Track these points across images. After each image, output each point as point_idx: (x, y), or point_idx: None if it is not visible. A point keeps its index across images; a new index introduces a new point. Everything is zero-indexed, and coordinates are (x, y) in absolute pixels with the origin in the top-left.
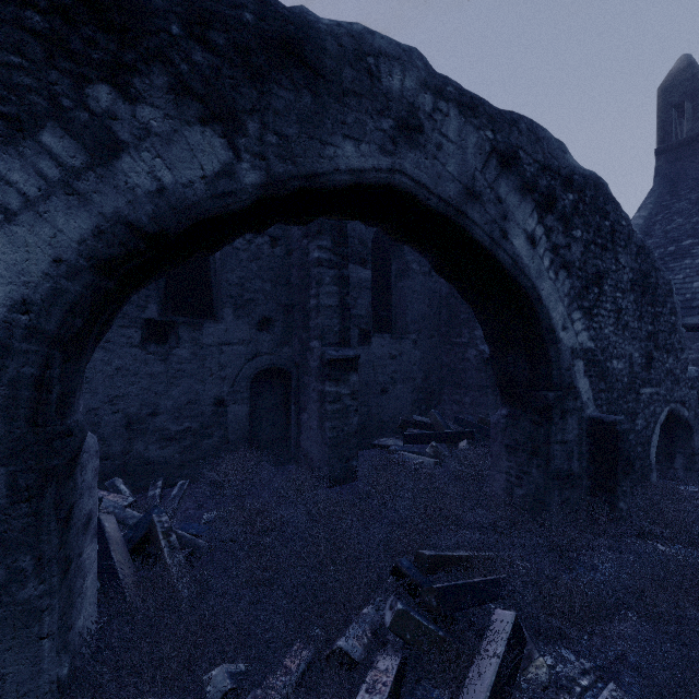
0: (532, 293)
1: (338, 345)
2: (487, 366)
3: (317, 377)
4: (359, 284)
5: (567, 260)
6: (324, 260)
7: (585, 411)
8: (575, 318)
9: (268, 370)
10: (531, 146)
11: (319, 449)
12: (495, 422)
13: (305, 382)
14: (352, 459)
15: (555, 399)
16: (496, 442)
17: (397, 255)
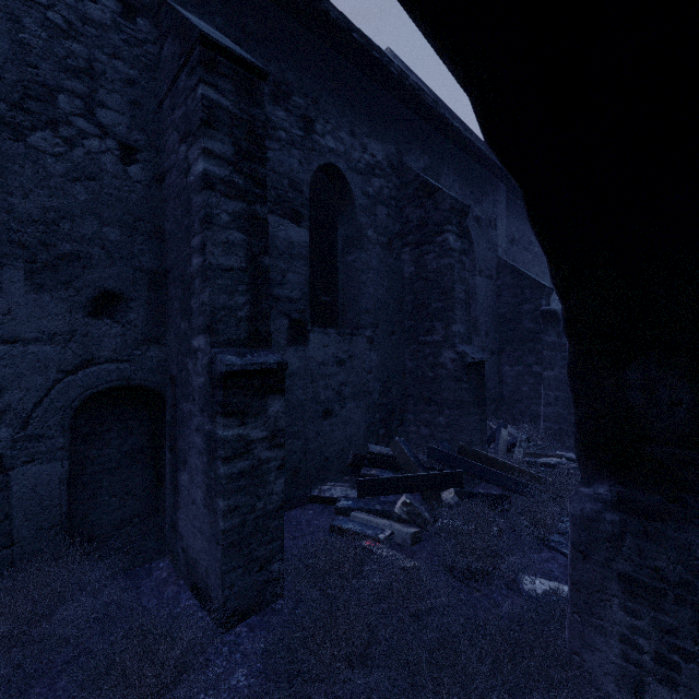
0: None
1: (245, 344)
2: (470, 374)
3: (202, 406)
4: (290, 249)
5: None
6: (218, 179)
7: None
8: None
9: (113, 391)
10: None
11: (206, 548)
12: (587, 515)
13: (184, 414)
14: (272, 559)
15: None
16: (590, 562)
17: (345, 215)
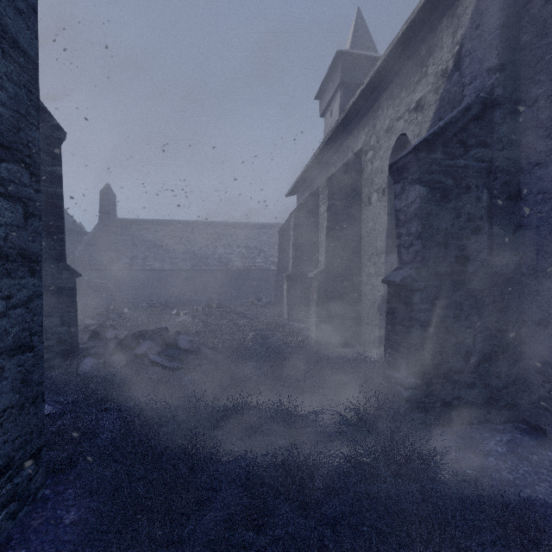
0: None
1: None
2: None
3: None
4: None
5: None
6: None
7: None
8: None
9: None
10: None
11: None
12: None
13: None
14: None
15: None
16: None
17: None
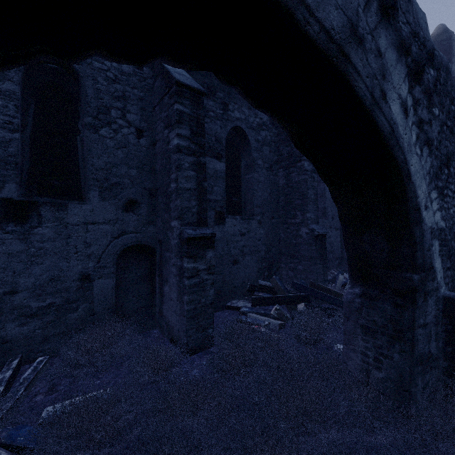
0: (403, 167)
1: (195, 225)
2: (317, 241)
3: (176, 253)
4: (215, 174)
5: (429, 137)
6: (183, 147)
7: (440, 290)
8: (432, 197)
9: (133, 247)
10: (405, 3)
11: (178, 319)
12: (349, 300)
13: (166, 258)
14: (208, 327)
15: (419, 281)
16: (350, 321)
17: (245, 153)
